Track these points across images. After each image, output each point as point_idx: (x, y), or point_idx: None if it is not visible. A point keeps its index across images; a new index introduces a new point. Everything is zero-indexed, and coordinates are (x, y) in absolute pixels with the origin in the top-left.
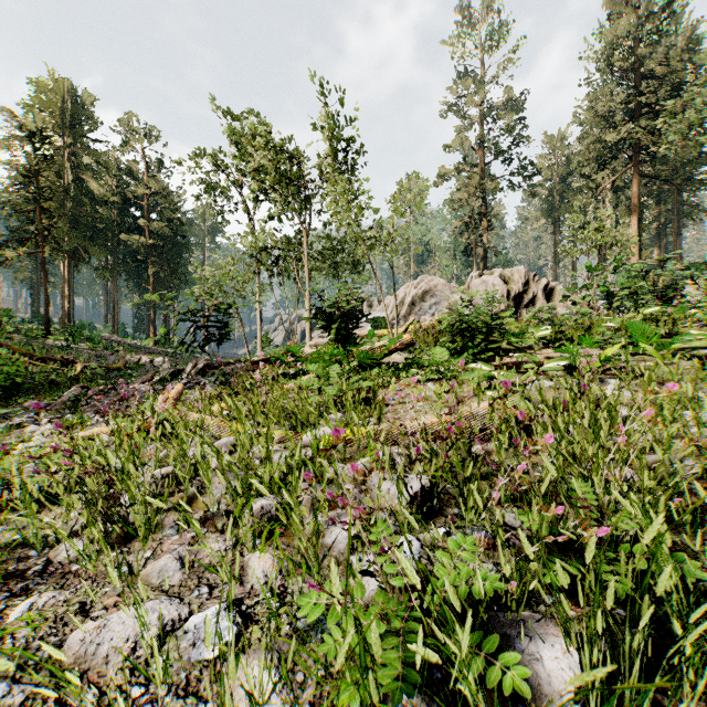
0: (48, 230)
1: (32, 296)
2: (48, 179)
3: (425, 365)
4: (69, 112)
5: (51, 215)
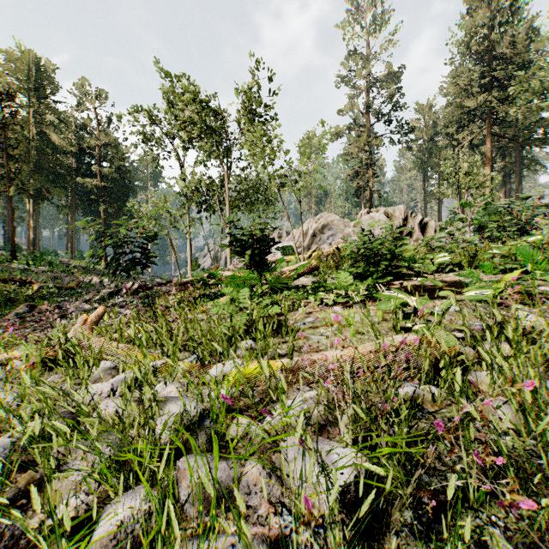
0: (14, 173)
1: (5, 228)
2: (14, 131)
3: (332, 288)
4: (33, 77)
5: (17, 161)
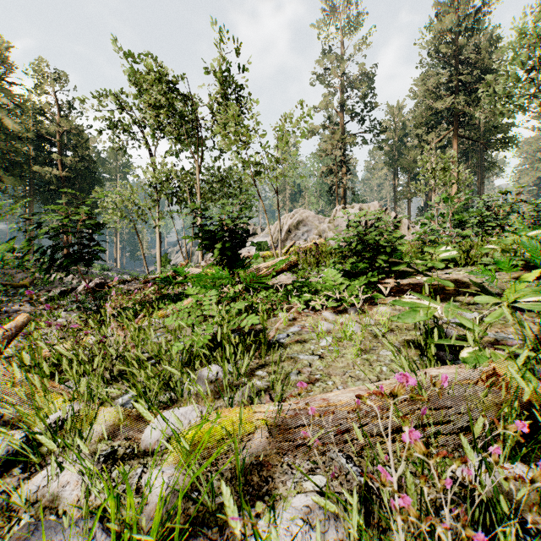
0: None
1: None
2: None
3: (318, 288)
4: None
5: None
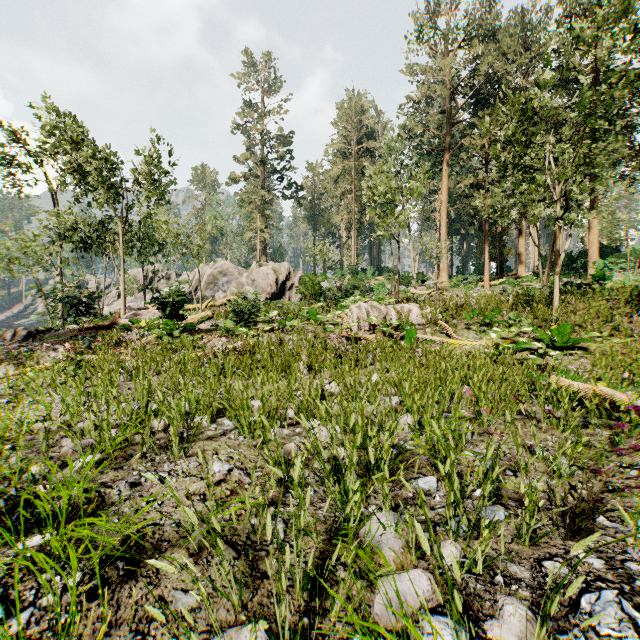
0: None
1: None
2: None
3: (221, 329)
4: None
5: None
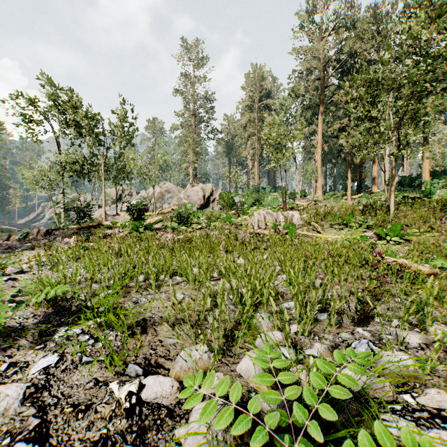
0: None
1: None
2: None
3: (169, 228)
4: None
5: None
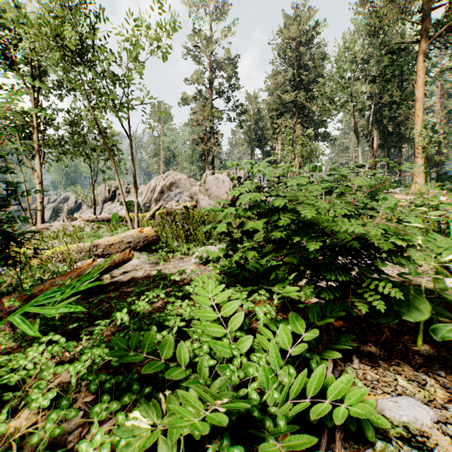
0: None
1: None
2: None
3: (183, 362)
4: None
5: None
